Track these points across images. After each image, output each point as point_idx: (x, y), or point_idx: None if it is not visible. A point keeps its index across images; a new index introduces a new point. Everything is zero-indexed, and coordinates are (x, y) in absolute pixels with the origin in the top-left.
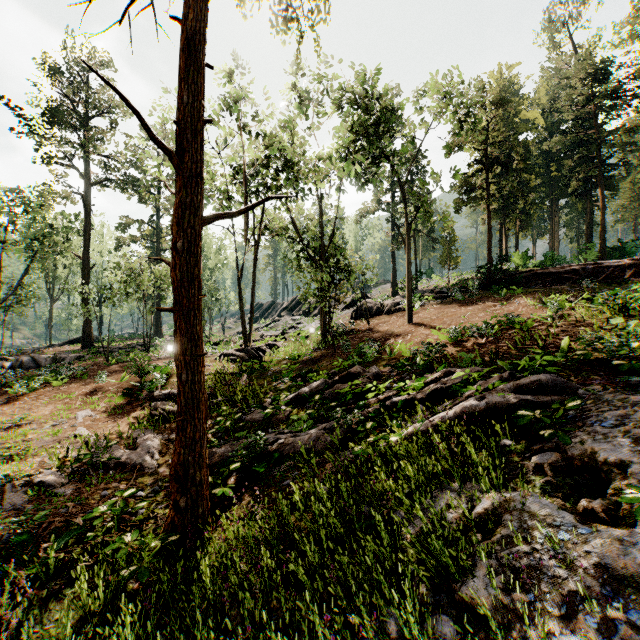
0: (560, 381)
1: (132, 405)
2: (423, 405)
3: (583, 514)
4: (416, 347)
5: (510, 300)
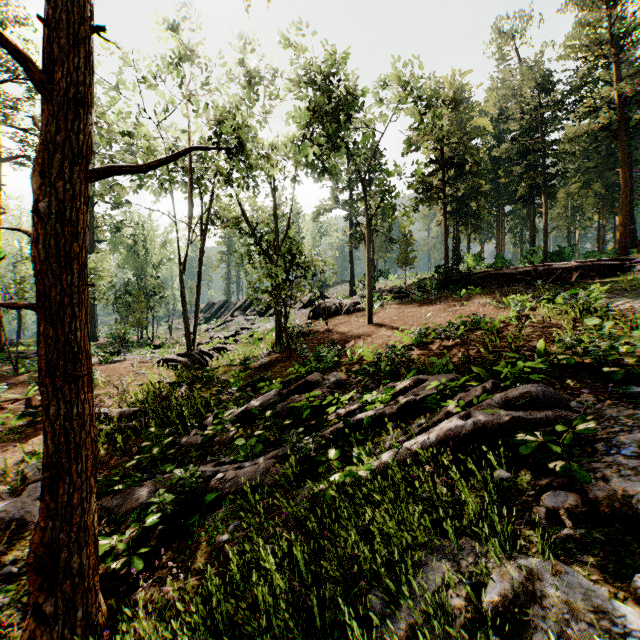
0: (551, 392)
1: (36, 427)
2: (393, 421)
3: None
4: (379, 350)
5: (469, 300)
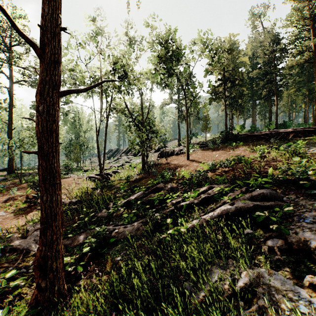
0: (274, 193)
1: (31, 208)
2: (198, 206)
3: (309, 287)
4: (192, 173)
5: (237, 148)
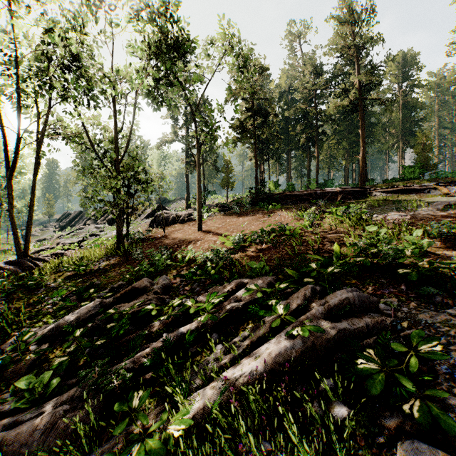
0: (364, 296)
1: None
2: (216, 332)
3: None
4: (206, 254)
5: (273, 213)
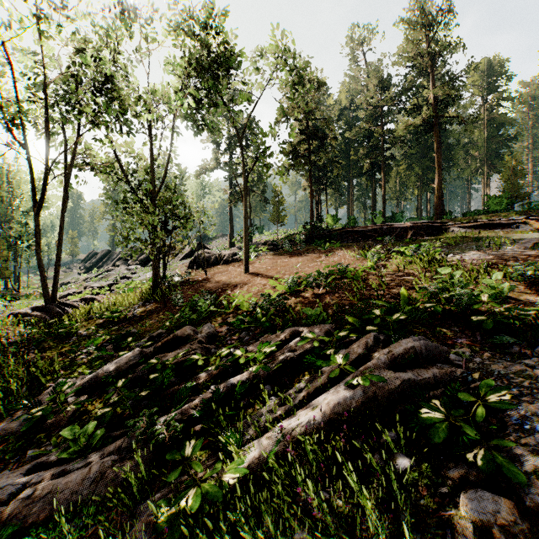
0: (432, 346)
1: None
2: (269, 384)
3: None
4: (255, 299)
5: (332, 252)
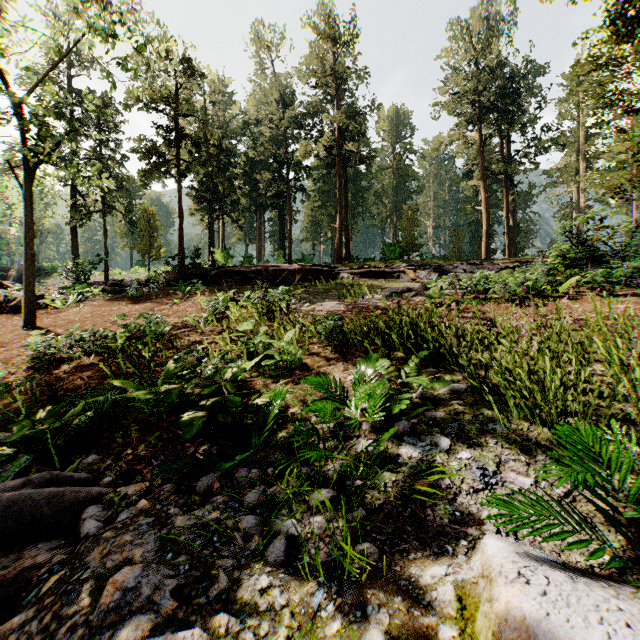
0: (37, 499)
1: None
2: None
3: None
4: None
5: (189, 298)
